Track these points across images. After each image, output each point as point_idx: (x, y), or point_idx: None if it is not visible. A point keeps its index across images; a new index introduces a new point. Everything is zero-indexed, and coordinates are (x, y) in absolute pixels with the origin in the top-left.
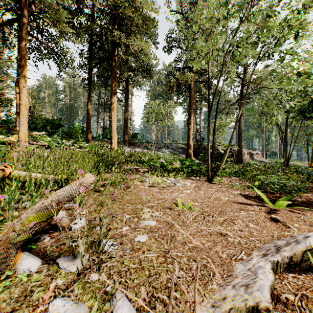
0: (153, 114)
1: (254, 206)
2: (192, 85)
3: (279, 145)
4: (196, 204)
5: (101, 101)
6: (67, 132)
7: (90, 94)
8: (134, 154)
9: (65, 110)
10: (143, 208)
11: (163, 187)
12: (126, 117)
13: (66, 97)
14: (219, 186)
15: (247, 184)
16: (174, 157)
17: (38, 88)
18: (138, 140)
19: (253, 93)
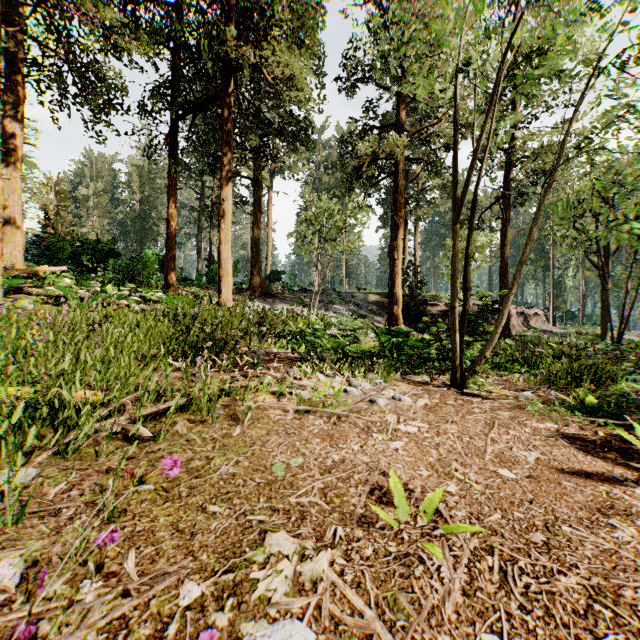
0: (314, 225)
1: (632, 487)
2: (401, 165)
3: (582, 298)
4: (451, 490)
5: (205, 204)
6: (124, 268)
7: (175, 182)
8: (269, 318)
9: (130, 224)
10: (266, 530)
11: (338, 414)
12: (256, 236)
13: (133, 195)
14: (489, 404)
15: (554, 396)
16: (363, 324)
17: (76, 178)
18: (283, 286)
19: (532, 184)
